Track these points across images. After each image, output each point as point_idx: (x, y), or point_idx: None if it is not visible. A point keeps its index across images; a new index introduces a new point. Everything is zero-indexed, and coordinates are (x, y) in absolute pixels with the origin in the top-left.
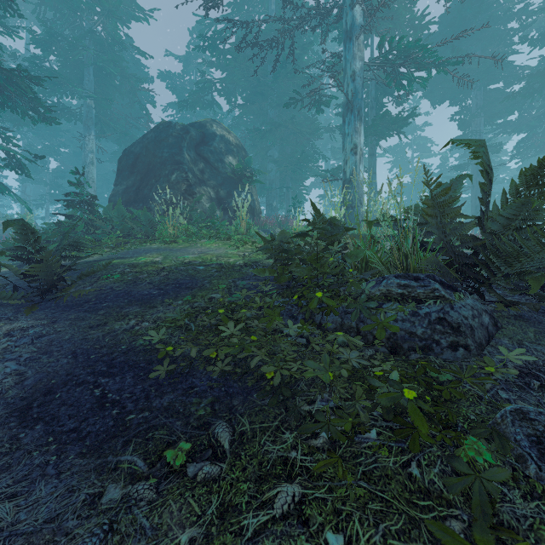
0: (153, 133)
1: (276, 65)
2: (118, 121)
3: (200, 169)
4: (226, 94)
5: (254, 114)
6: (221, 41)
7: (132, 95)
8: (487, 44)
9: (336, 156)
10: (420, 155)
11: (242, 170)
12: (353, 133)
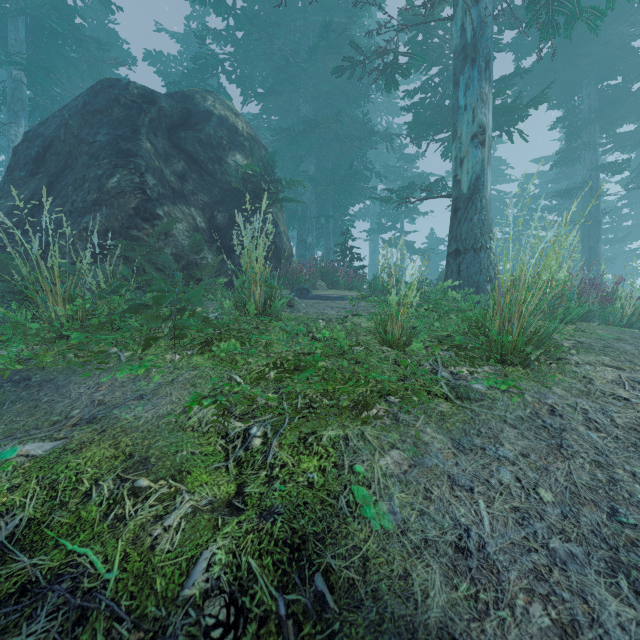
0: (81, 97)
1: None
2: None
3: (177, 173)
4: (240, 81)
5: (279, 113)
6: None
7: (94, 72)
8: (605, 23)
9: (389, 177)
10: (494, 179)
11: (258, 177)
12: (478, 103)
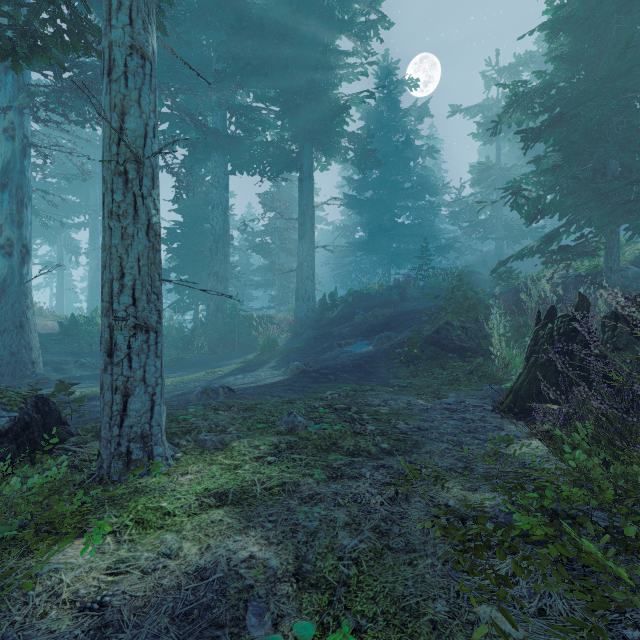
0: None
1: None
2: None
3: None
4: None
5: None
6: None
7: None
8: None
9: None
10: None
11: None
12: None
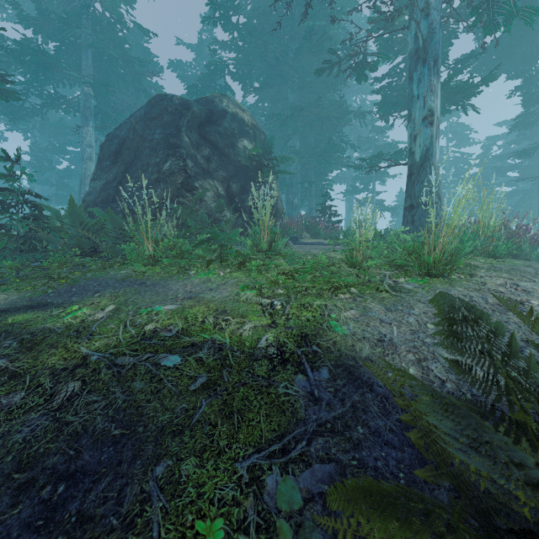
0: (143, 109)
1: (307, 12)
2: (122, 112)
3: (205, 157)
4: (241, 79)
5: (271, 101)
6: (235, 10)
7: (136, 83)
8: None
9: (362, 147)
10: (458, 143)
11: (260, 157)
12: (427, 93)
